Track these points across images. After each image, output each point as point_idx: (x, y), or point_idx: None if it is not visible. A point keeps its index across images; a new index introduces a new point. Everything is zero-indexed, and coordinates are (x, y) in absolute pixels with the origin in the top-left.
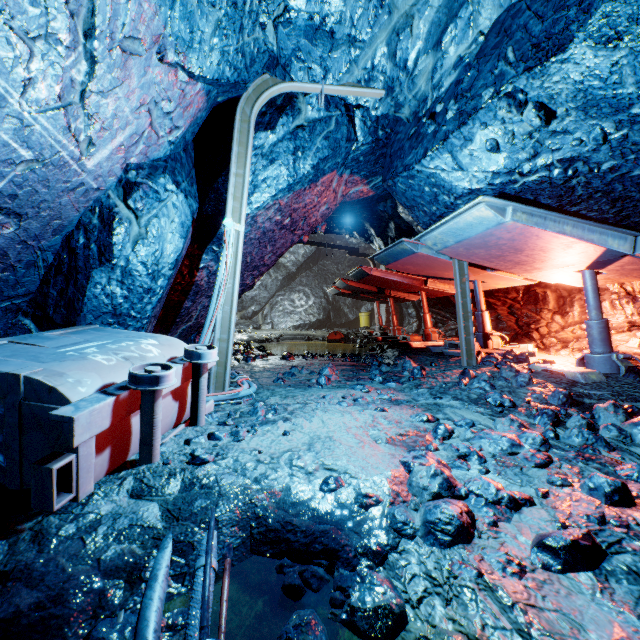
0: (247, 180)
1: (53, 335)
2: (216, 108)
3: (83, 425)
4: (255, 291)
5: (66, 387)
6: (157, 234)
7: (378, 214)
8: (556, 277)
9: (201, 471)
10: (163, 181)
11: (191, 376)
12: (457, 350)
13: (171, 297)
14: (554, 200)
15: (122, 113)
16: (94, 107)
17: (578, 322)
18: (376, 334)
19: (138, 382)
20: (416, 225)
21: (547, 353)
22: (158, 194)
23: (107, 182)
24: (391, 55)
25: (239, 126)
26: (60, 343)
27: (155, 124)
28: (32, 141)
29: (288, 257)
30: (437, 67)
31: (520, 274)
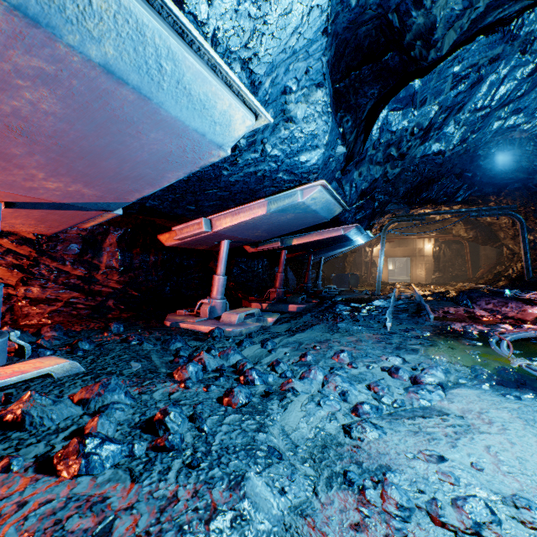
0: None
1: None
2: None
3: None
4: None
5: None
6: None
7: None
8: None
9: None
10: None
11: None
12: None
13: None
14: None
15: None
16: None
17: None
18: None
19: None
20: None
21: None
22: None
23: None
24: None
25: None
26: None
27: None
28: None
29: None
30: None
31: None
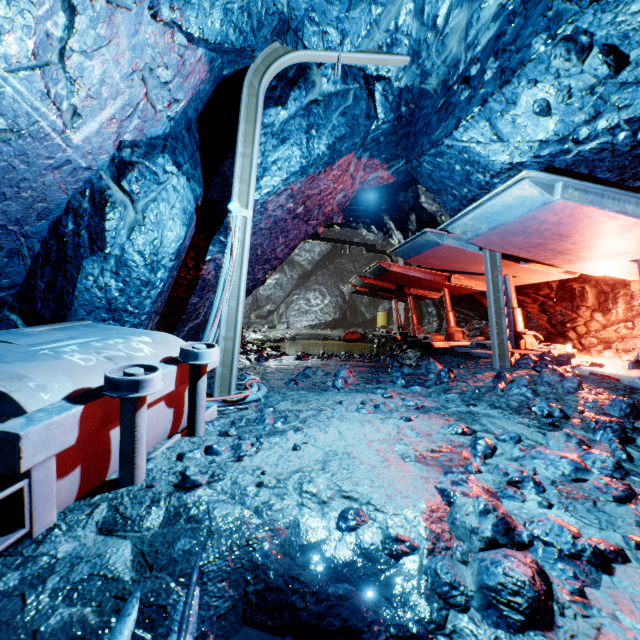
0: (255, 160)
1: (34, 331)
2: (222, 84)
3: (35, 443)
4: (270, 290)
5: (23, 393)
6: (156, 220)
7: (398, 205)
8: (604, 268)
9: (191, 497)
10: (162, 161)
11: (188, 379)
12: (486, 351)
13: (176, 292)
14: (614, 173)
15: (111, 79)
16: (77, 70)
17: (623, 320)
18: (395, 334)
19: (113, 387)
20: (440, 215)
21: (587, 354)
22: (156, 176)
23: (98, 161)
24: (418, 12)
25: (246, 101)
26: (38, 340)
27: (151, 95)
28: (3, 106)
29: (304, 255)
30: (473, 21)
31: (561, 266)
